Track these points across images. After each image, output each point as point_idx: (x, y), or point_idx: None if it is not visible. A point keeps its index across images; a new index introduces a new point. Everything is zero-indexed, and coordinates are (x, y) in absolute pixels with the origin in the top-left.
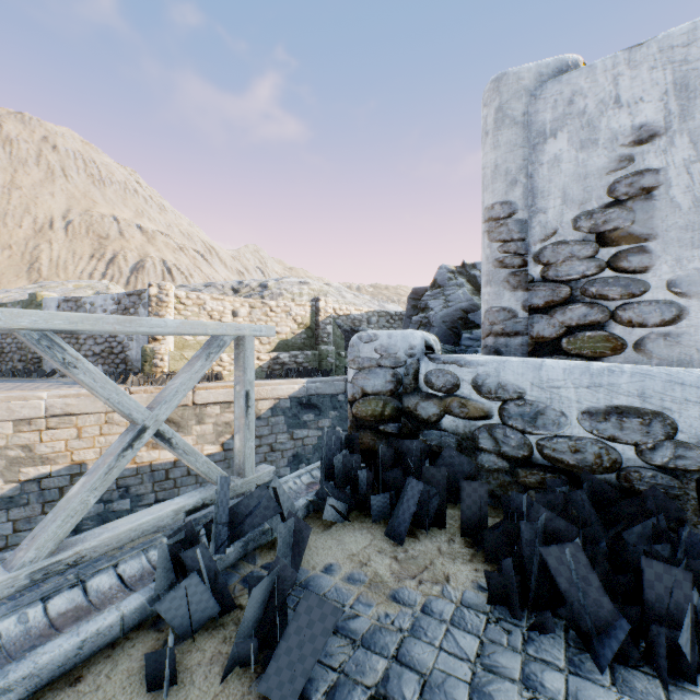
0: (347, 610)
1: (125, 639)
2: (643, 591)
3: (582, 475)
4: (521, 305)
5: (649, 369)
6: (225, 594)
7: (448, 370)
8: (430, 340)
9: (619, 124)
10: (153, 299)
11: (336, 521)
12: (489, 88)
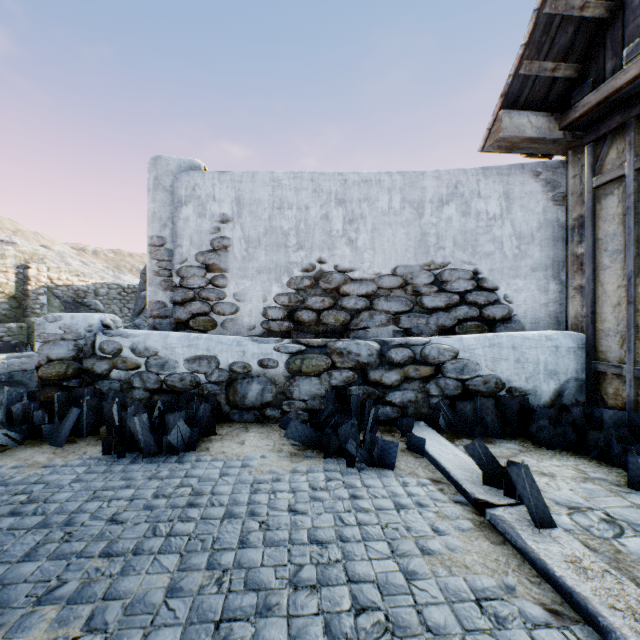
0: (7, 478)
1: None
2: (166, 426)
3: (185, 392)
4: (169, 300)
5: (213, 336)
6: None
7: (116, 340)
8: (107, 321)
9: (215, 210)
10: None
11: (10, 445)
12: (151, 162)
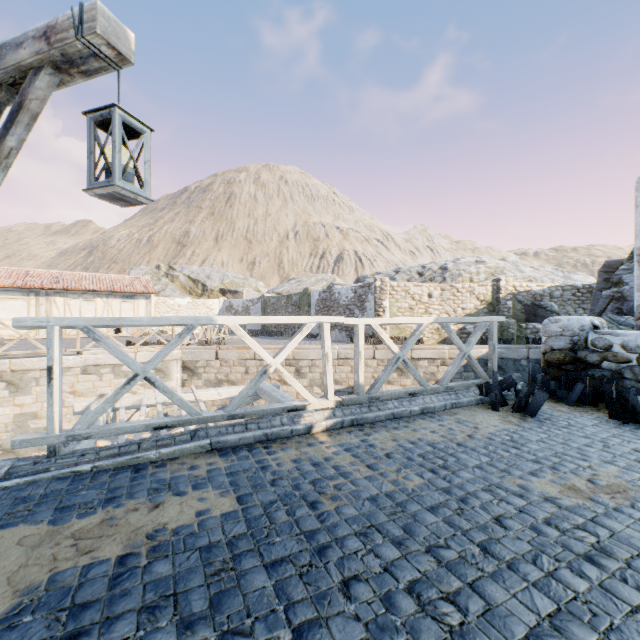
0: (548, 412)
1: (476, 405)
2: None
3: None
4: None
5: None
6: (504, 400)
7: (605, 338)
8: (595, 322)
9: None
10: (377, 289)
11: None
12: (638, 181)
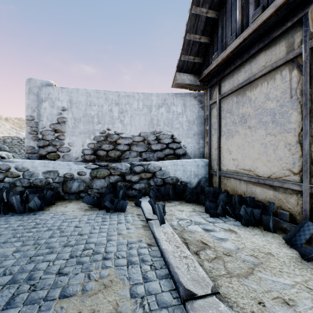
0: None
1: None
2: (28, 200)
3: (42, 187)
4: (36, 145)
5: (56, 162)
6: None
7: (7, 164)
8: (3, 155)
9: (59, 104)
10: None
11: None
12: (27, 81)
